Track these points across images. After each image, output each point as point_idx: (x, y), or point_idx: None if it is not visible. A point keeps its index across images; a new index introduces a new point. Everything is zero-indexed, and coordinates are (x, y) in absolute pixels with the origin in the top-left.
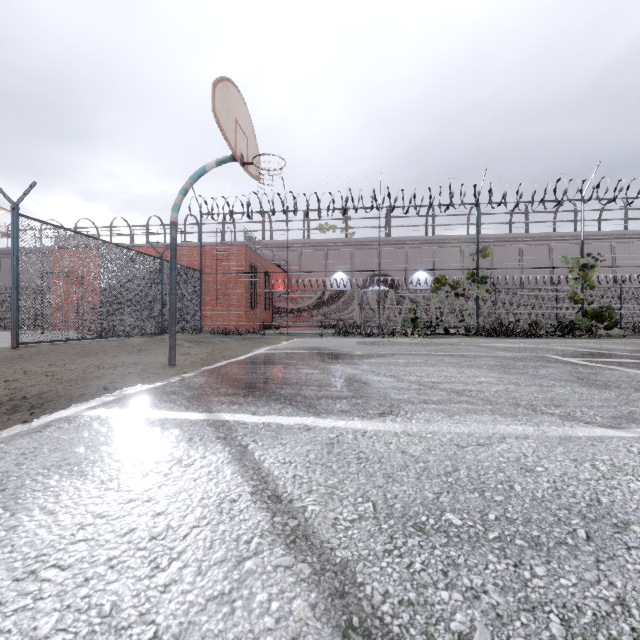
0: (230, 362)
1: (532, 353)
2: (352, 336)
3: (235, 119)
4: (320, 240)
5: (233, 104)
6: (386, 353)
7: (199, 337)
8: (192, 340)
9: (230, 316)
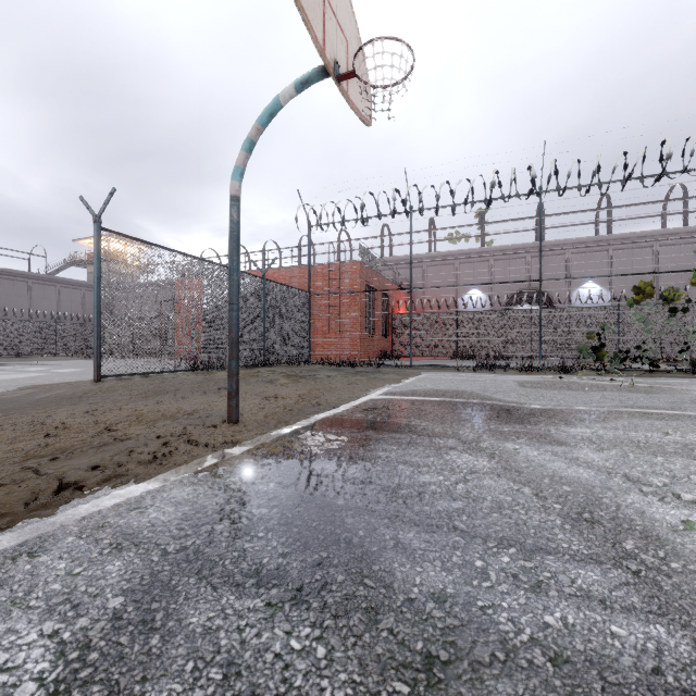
0: (321, 419)
1: None
2: (500, 371)
3: None
4: (449, 252)
5: None
6: (592, 409)
7: (302, 370)
8: (291, 374)
9: (343, 344)
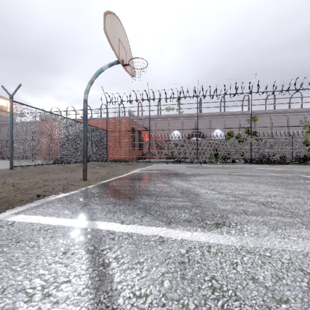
0: (117, 178)
1: (291, 174)
2: (183, 163)
3: (118, 38)
4: (166, 115)
5: (117, 29)
6: (204, 173)
7: (105, 163)
8: (101, 165)
9: (121, 153)
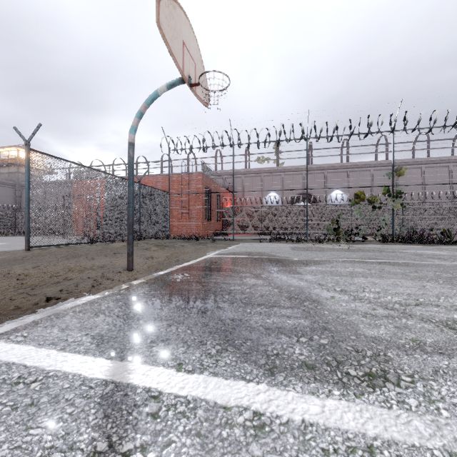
0: (181, 267)
1: None
2: (284, 242)
3: (182, 41)
4: (258, 169)
5: (180, 26)
6: (321, 259)
7: (165, 242)
8: (159, 244)
9: (191, 226)
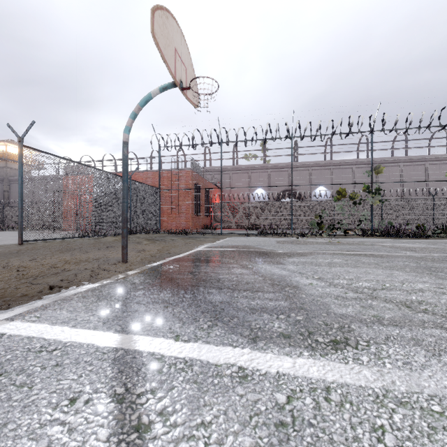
0: (172, 259)
1: (439, 253)
2: (271, 236)
3: (174, 48)
4: (245, 165)
5: (172, 34)
6: (304, 252)
7: (156, 236)
8: (150, 239)
9: (181, 221)
